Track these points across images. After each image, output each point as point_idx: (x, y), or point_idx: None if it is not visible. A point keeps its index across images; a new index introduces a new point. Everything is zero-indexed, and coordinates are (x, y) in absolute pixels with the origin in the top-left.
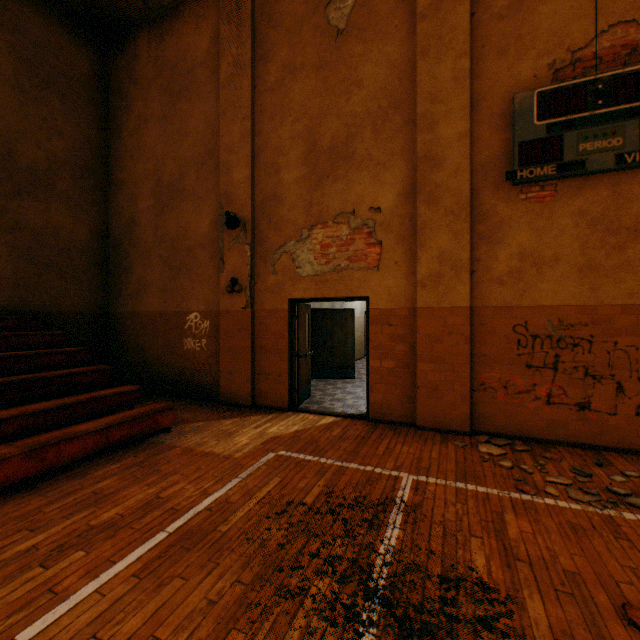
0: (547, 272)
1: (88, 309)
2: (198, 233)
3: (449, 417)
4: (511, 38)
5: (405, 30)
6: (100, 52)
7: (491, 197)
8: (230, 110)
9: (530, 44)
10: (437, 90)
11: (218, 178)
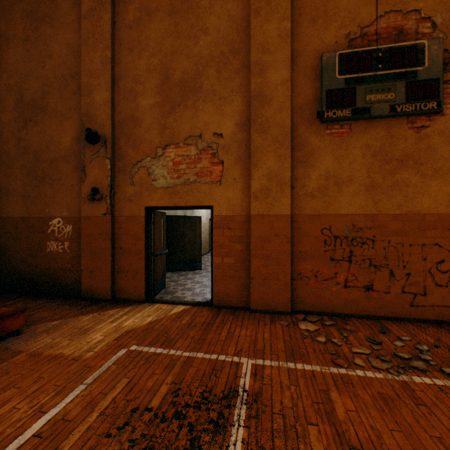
0: (345, 189)
1: None
2: (61, 147)
3: (275, 301)
4: (320, 11)
5: None
6: None
7: (306, 131)
8: (91, 39)
9: (333, 18)
10: (266, 43)
11: (80, 99)
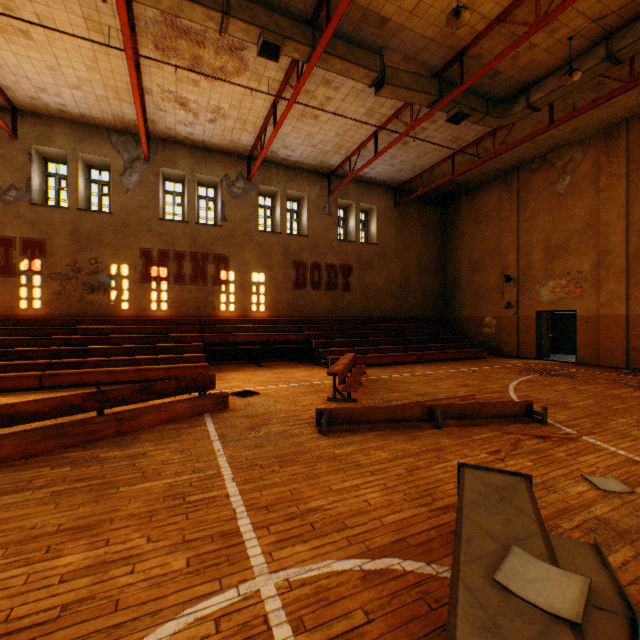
0: None
1: (439, 316)
2: (490, 283)
3: (614, 362)
4: None
5: (593, 194)
6: (442, 207)
7: (637, 267)
8: (506, 230)
9: None
10: (608, 222)
11: (500, 259)
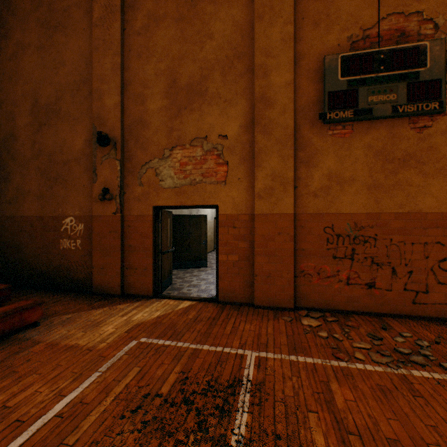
0: (347, 188)
1: None
2: (73, 149)
3: (279, 297)
4: (322, 15)
5: None
6: None
7: (309, 132)
8: (102, 46)
9: (335, 21)
10: (270, 47)
11: (92, 103)
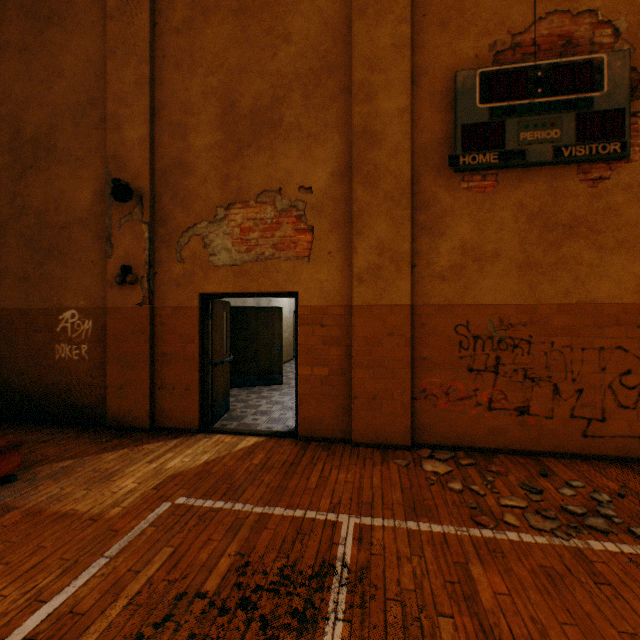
0: (488, 268)
1: None
2: (76, 205)
3: (389, 430)
4: (453, 11)
5: None
6: None
7: (433, 183)
8: (121, 49)
9: (472, 20)
10: (376, 56)
11: (105, 136)
